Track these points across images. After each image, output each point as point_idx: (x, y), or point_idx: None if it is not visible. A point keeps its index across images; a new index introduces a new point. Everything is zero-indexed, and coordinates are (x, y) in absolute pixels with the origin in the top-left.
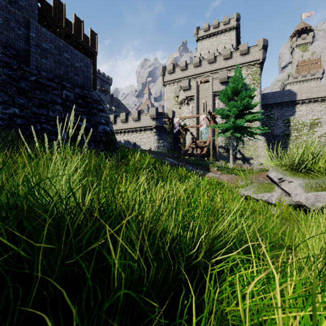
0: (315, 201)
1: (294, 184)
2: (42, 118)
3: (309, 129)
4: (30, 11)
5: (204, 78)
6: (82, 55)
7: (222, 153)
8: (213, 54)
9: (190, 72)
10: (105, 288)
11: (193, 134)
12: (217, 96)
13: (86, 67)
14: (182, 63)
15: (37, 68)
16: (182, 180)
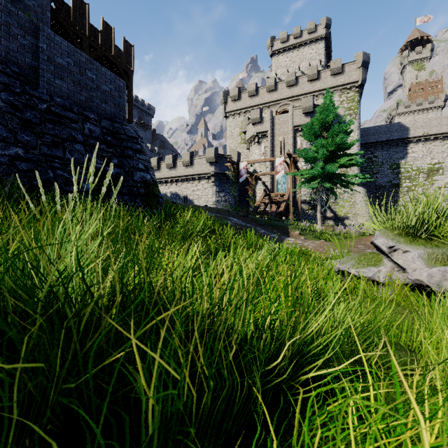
0: (441, 280)
1: (411, 254)
2: (55, 162)
3: (427, 177)
4: (40, 14)
5: (281, 107)
6: (112, 75)
7: (307, 210)
8: (293, 73)
9: (262, 99)
10: (128, 438)
11: (266, 185)
12: (299, 131)
13: (118, 91)
14: (251, 87)
15: (49, 92)
16: (251, 249)
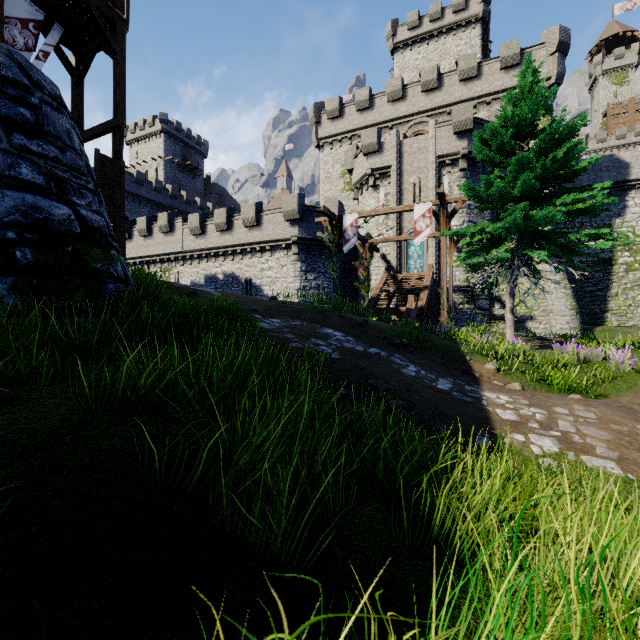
0: None
1: None
2: None
3: None
4: None
5: (413, 128)
6: None
7: (460, 304)
8: (434, 68)
9: (379, 114)
10: None
11: (388, 259)
12: (446, 165)
13: None
14: (361, 94)
15: None
16: None
